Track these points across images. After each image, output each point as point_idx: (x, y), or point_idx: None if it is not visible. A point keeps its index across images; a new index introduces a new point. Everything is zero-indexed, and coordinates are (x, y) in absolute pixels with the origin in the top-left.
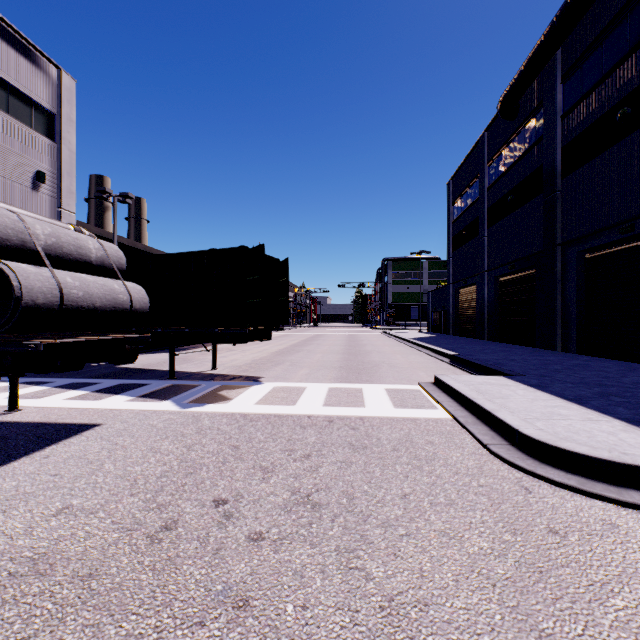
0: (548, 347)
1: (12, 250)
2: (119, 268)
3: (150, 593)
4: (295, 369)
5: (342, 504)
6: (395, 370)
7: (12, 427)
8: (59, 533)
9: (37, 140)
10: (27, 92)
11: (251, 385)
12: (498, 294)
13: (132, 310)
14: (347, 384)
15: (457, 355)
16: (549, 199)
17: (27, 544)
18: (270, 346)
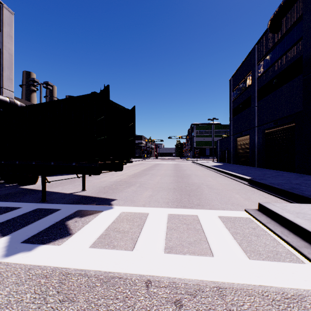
0: (307, 173)
1: None
2: None
3: None
4: (141, 190)
5: None
6: (215, 192)
7: None
8: None
9: None
10: None
11: (101, 210)
12: (264, 140)
13: None
14: (183, 209)
15: (253, 179)
16: (308, 77)
17: None
18: (130, 170)
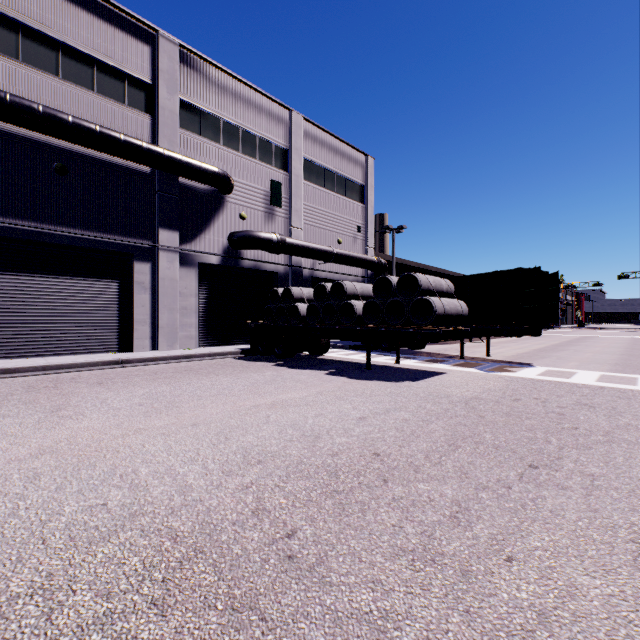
0: None
1: (425, 291)
2: (451, 292)
3: (523, 407)
4: (563, 361)
5: (607, 408)
6: None
7: (407, 369)
8: (474, 394)
9: (356, 207)
10: (352, 179)
11: (526, 367)
12: None
13: (462, 315)
14: (621, 374)
15: None
16: None
17: (466, 394)
18: (528, 344)
